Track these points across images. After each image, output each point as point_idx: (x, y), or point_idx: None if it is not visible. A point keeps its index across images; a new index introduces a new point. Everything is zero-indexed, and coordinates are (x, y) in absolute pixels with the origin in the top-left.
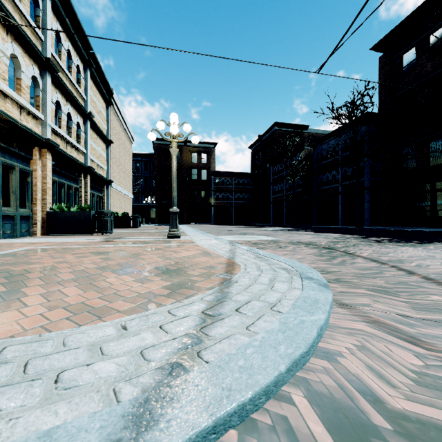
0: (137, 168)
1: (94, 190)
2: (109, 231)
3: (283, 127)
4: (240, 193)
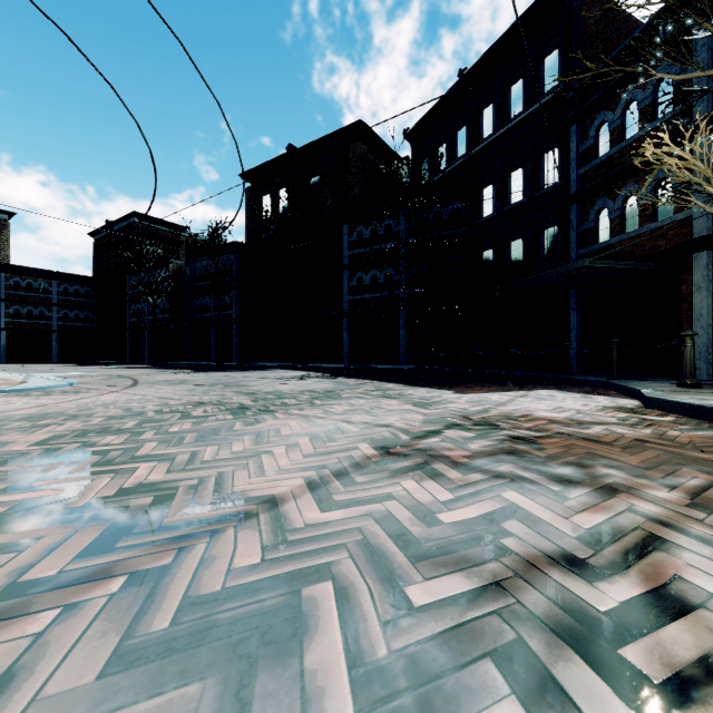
0: None
1: None
2: None
3: (148, 221)
4: (70, 309)
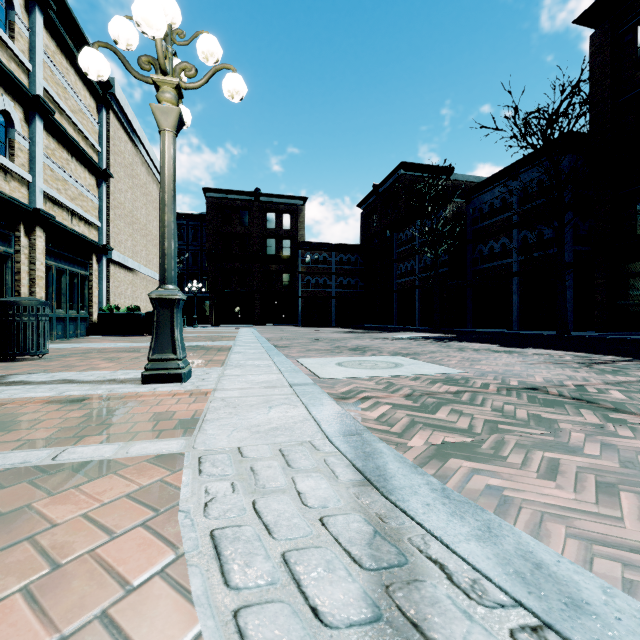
0: (180, 237)
1: (67, 263)
2: (33, 349)
3: (413, 170)
4: (344, 277)
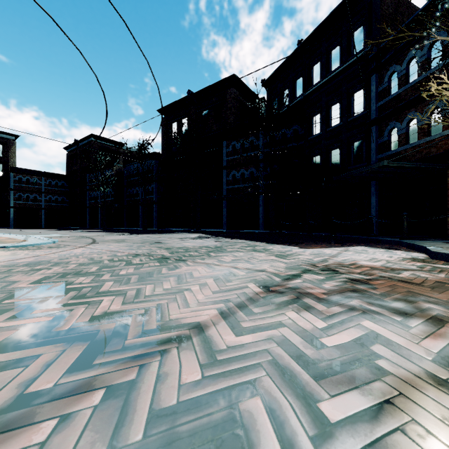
0: None
1: None
2: None
3: (100, 140)
4: (53, 195)
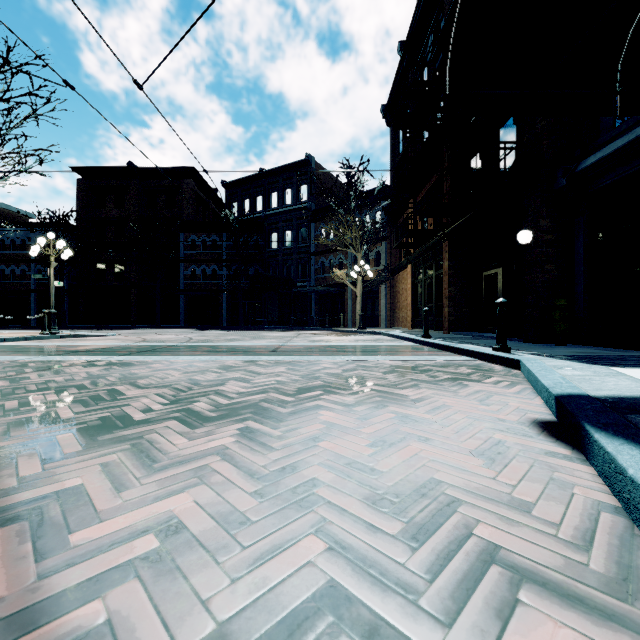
0: None
1: None
2: None
3: None
4: None
